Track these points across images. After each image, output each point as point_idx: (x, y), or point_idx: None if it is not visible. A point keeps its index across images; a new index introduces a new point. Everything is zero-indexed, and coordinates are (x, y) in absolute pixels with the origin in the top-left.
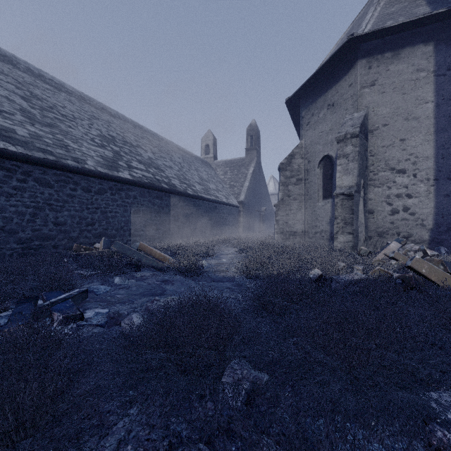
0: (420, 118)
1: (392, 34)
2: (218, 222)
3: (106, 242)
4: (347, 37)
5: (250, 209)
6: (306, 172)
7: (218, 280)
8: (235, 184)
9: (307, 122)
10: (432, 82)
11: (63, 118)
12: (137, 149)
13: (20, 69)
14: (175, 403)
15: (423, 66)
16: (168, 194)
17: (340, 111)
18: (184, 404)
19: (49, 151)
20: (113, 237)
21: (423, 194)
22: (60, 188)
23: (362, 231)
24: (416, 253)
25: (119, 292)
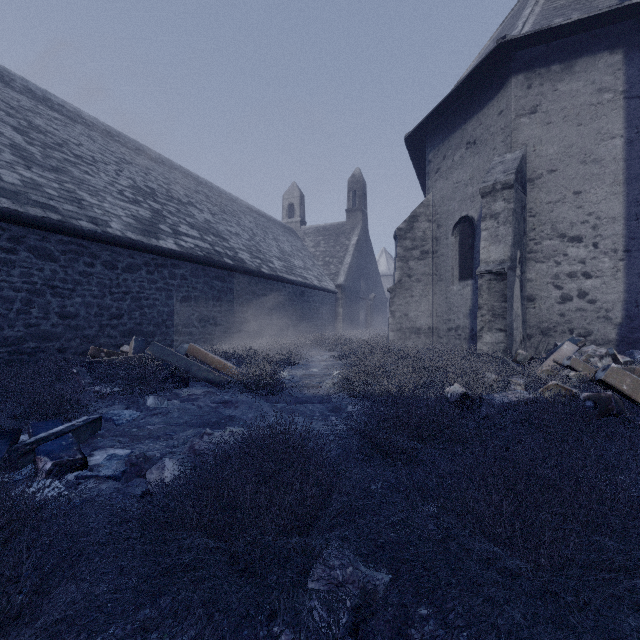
0: (603, 161)
1: (563, 37)
2: (307, 314)
3: (139, 344)
4: (497, 41)
5: (353, 296)
6: (434, 241)
7: (306, 400)
8: (331, 260)
9: (436, 168)
10: (621, 108)
11: (76, 160)
12: (189, 208)
13: (14, 89)
14: (221, 636)
15: (607, 84)
16: (234, 273)
17: (484, 152)
18: (238, 639)
19: (52, 206)
20: (150, 335)
21: (607, 272)
22: (70, 262)
23: (518, 327)
24: (603, 359)
25: (152, 420)
